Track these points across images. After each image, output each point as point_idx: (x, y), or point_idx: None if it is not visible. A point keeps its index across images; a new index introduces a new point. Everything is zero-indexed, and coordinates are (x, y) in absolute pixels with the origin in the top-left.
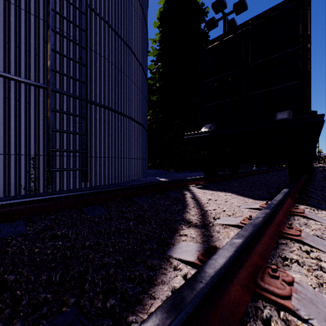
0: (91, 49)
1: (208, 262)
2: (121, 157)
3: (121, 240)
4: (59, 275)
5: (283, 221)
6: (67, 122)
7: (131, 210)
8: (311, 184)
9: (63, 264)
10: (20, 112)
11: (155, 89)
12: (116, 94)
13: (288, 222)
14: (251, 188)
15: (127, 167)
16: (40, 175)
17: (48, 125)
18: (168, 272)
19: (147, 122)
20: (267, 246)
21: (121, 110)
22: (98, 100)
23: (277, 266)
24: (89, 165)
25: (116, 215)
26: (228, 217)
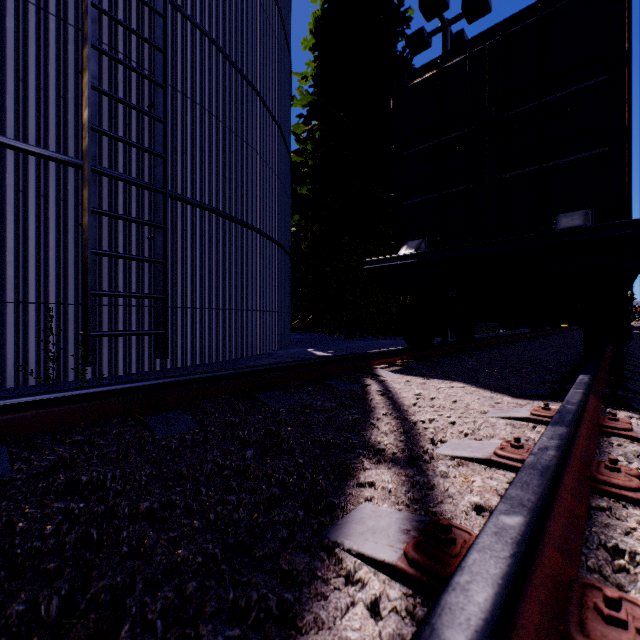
0: (176, 88)
1: (444, 598)
2: (236, 307)
3: (223, 498)
4: (58, 602)
5: (592, 450)
6: (125, 236)
7: (251, 422)
8: (627, 364)
9: (74, 567)
10: (26, 215)
11: (306, 173)
12: (227, 182)
13: (599, 452)
14: (503, 372)
15: (249, 329)
16: (69, 345)
17: (84, 241)
18: (331, 593)
19: (291, 239)
20: (571, 519)
21: (236, 214)
22: (188, 192)
23: (604, 577)
24: (170, 325)
25: (219, 434)
26: (464, 440)
